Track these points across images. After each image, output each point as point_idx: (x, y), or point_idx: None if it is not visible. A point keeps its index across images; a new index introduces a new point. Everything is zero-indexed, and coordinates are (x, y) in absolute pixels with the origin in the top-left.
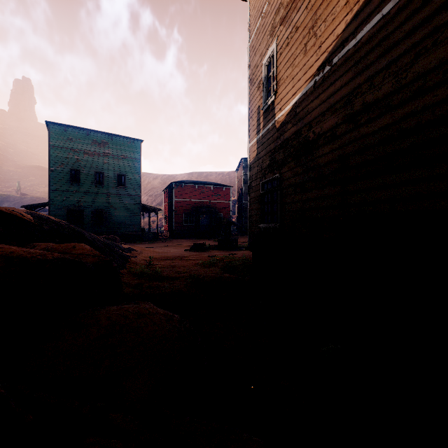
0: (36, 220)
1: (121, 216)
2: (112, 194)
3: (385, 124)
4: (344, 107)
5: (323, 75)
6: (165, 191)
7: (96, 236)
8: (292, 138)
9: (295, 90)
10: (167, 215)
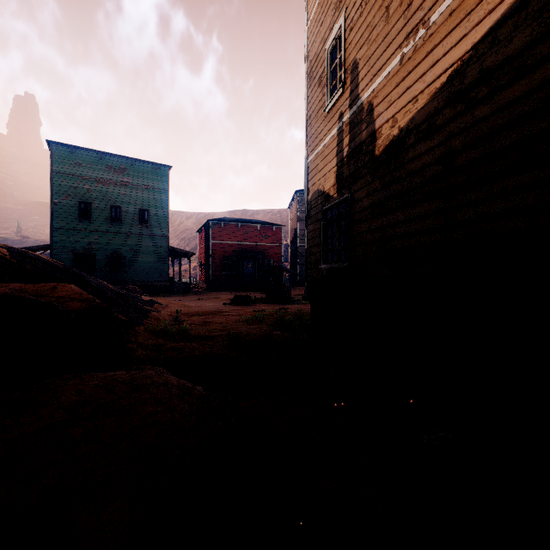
0: (13, 256)
1: (144, 262)
2: (132, 234)
3: (519, 94)
4: (449, 83)
5: (414, 45)
6: (200, 231)
7: (106, 284)
8: (368, 142)
9: (371, 75)
10: (203, 262)
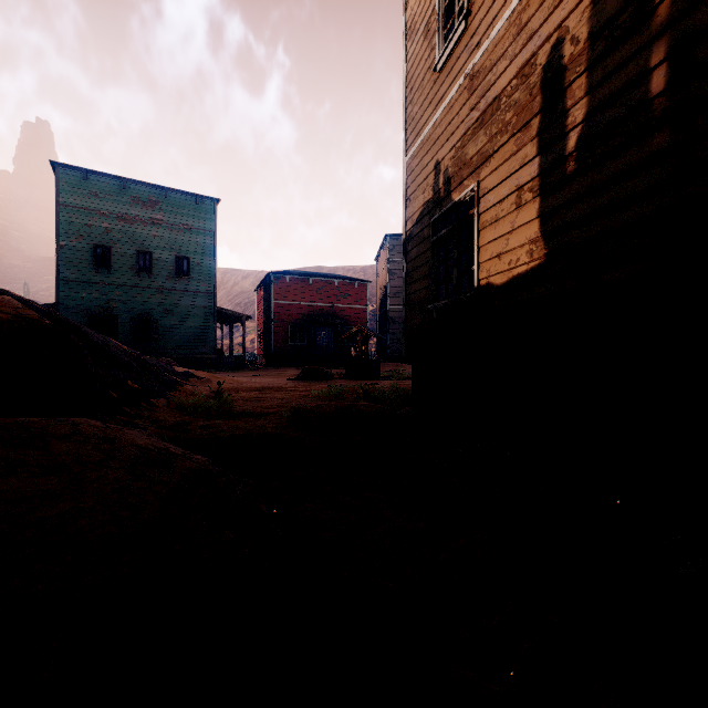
0: None
1: (182, 327)
2: (166, 290)
3: None
4: None
5: None
6: (259, 290)
7: (118, 344)
8: (511, 88)
9: None
10: (262, 330)
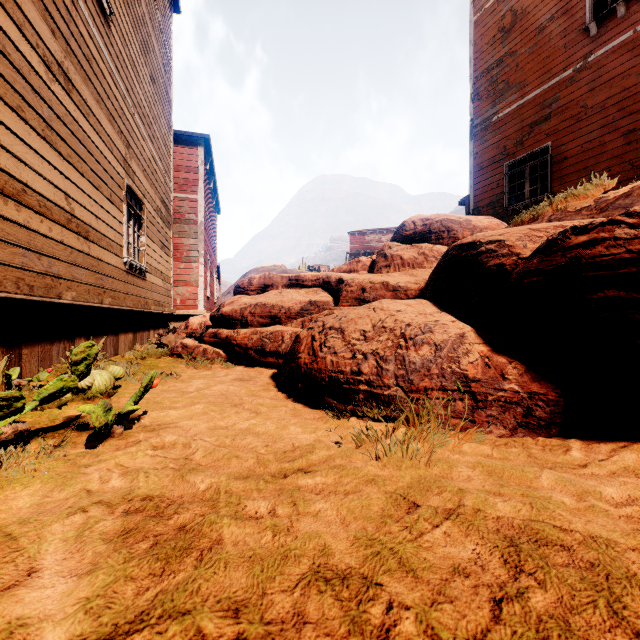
0: None
1: None
2: None
3: None
4: None
5: None
6: None
7: None
8: None
9: None
10: None
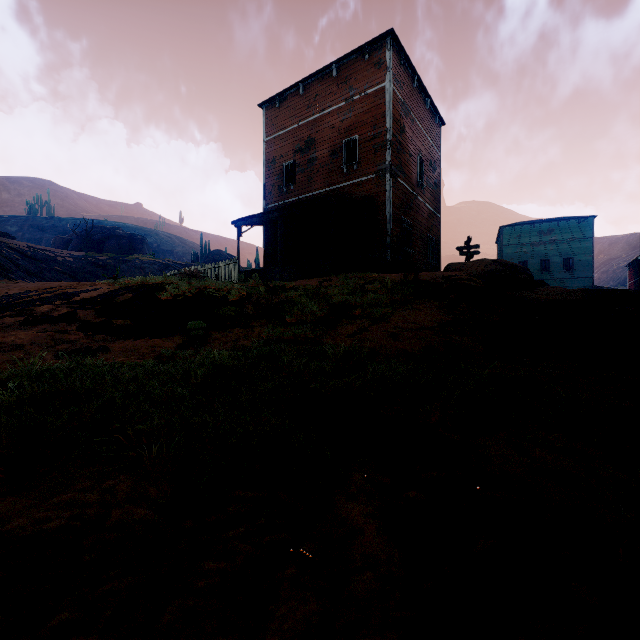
0: None
1: None
2: (558, 279)
3: None
4: None
5: None
6: (630, 266)
7: None
8: None
9: None
10: None
